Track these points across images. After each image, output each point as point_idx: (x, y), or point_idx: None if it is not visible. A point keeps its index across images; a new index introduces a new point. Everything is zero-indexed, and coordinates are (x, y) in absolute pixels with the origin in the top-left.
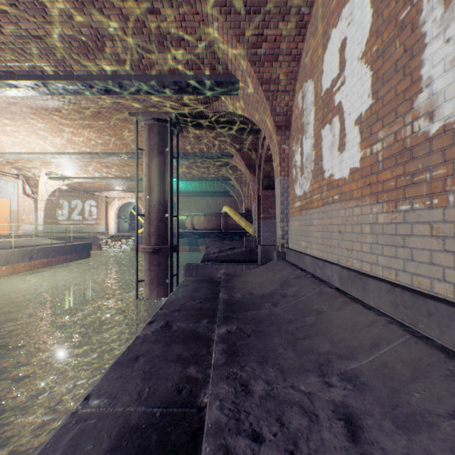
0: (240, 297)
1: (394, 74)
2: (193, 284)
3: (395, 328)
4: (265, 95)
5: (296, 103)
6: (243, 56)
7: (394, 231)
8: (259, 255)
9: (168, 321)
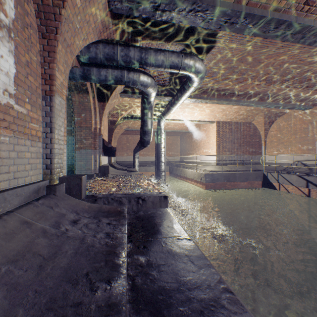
0: None
1: None
2: None
3: (8, 215)
4: None
5: None
6: None
7: None
8: None
9: None
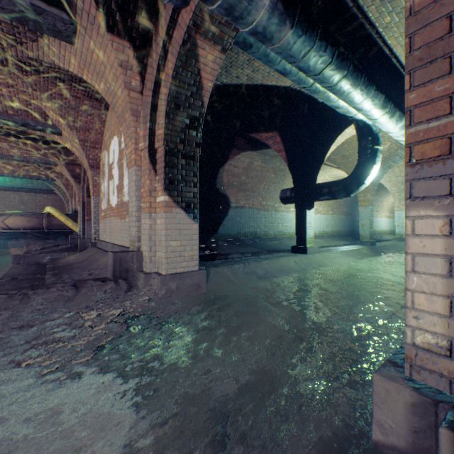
0: (62, 265)
1: (121, 178)
2: (23, 266)
3: None
4: (82, 147)
5: (103, 156)
6: (65, 124)
7: (121, 229)
8: (79, 245)
9: (14, 277)
